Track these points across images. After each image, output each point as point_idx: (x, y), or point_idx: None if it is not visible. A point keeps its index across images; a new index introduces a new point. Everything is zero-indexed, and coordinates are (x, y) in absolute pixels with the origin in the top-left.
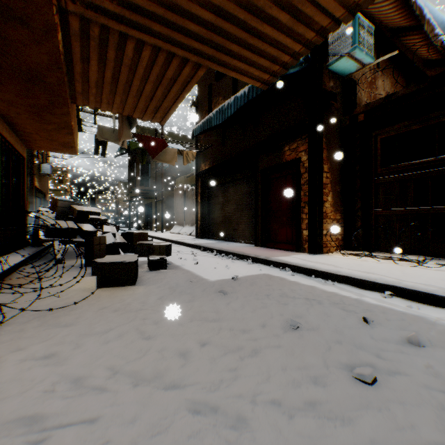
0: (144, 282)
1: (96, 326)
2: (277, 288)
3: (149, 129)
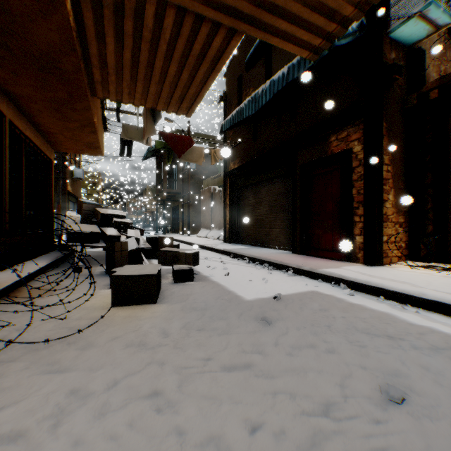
0: (166, 299)
1: (97, 374)
2: (339, 316)
3: (176, 131)
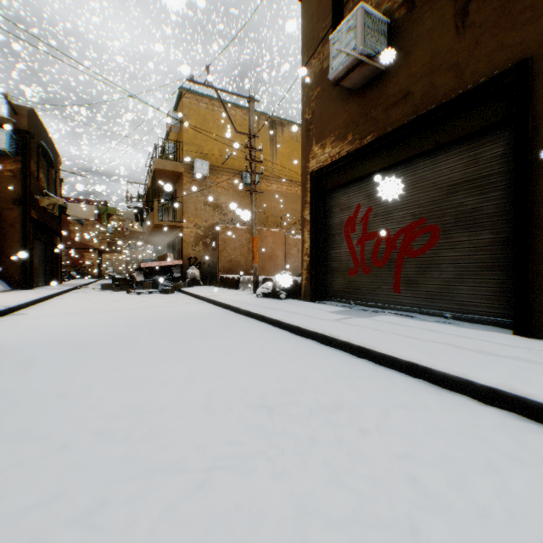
0: None
1: None
2: None
3: None
